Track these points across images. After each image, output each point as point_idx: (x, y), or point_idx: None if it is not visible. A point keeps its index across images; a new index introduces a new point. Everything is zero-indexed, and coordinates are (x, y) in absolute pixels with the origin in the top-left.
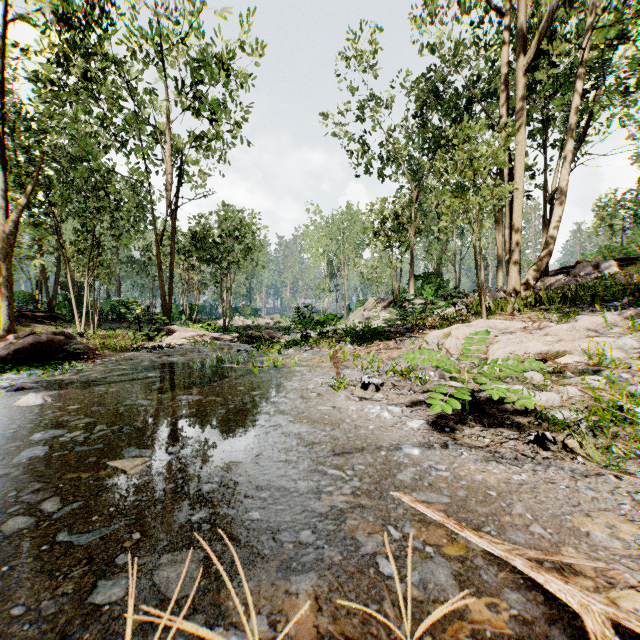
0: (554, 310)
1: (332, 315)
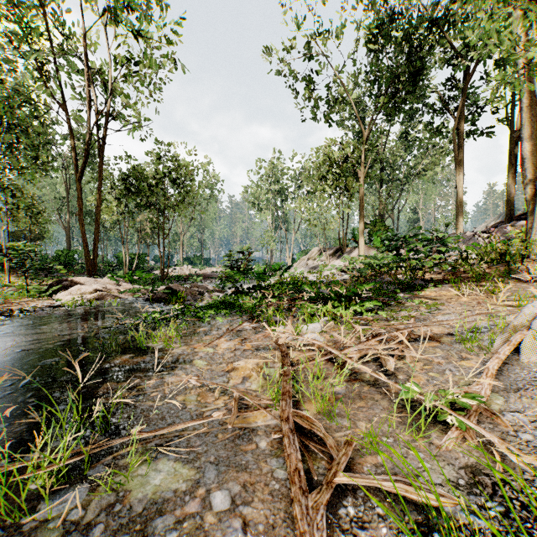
0: None
1: (277, 263)
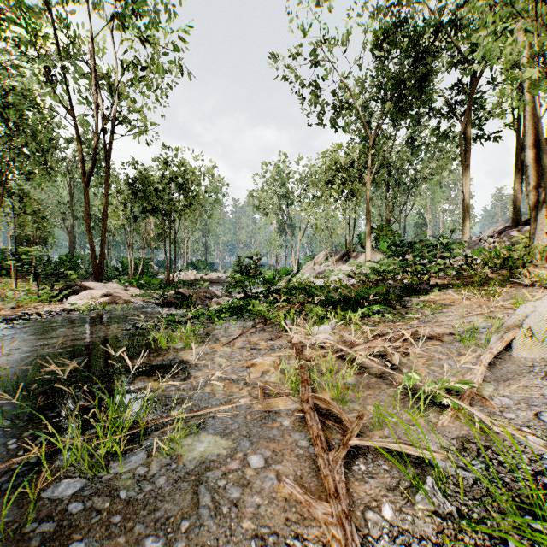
0: None
1: (286, 268)
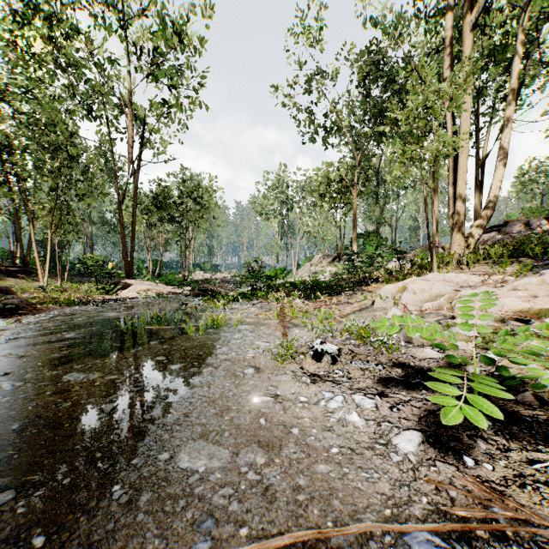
0: (504, 263)
1: (281, 269)
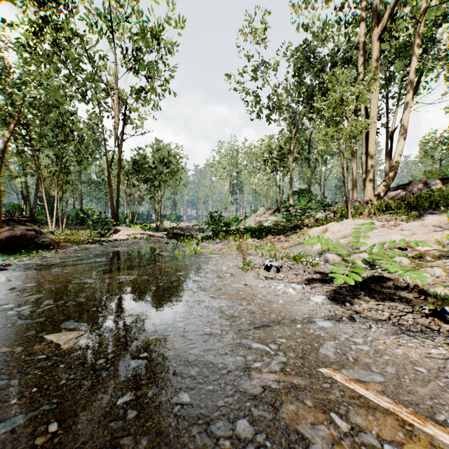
0: (401, 213)
1: (235, 218)
